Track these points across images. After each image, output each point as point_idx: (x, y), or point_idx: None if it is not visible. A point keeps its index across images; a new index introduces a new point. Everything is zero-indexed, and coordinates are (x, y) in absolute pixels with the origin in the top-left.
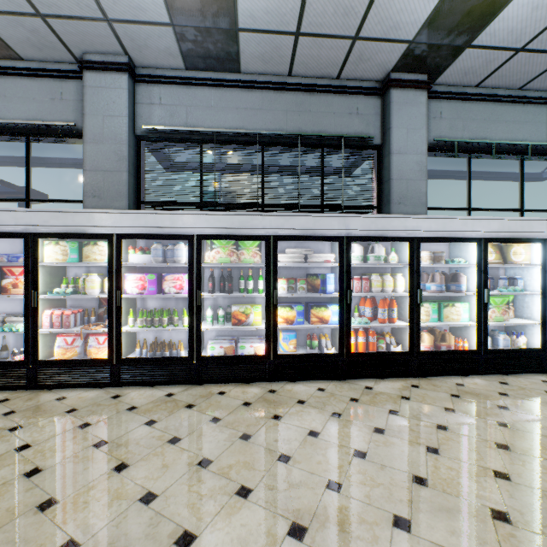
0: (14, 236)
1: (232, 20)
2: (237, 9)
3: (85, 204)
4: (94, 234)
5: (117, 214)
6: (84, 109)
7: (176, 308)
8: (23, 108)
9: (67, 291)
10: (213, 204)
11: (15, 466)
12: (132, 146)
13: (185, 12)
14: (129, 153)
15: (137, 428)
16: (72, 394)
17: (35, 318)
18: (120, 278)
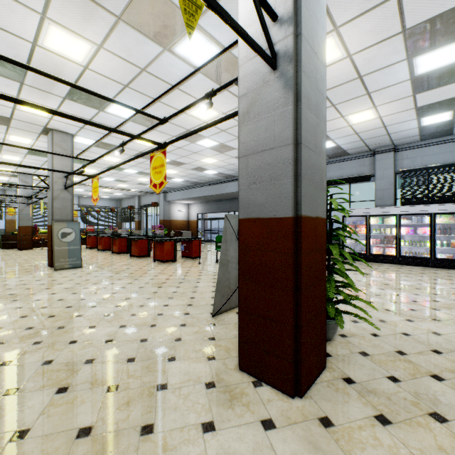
0: (362, 216)
1: (450, 127)
2: (454, 125)
3: (375, 202)
4: (389, 214)
5: (398, 208)
6: (375, 169)
7: (418, 241)
8: (349, 171)
9: (377, 232)
10: (435, 197)
11: (391, 270)
12: (394, 178)
13: (427, 131)
14: (393, 181)
15: (418, 270)
16: (384, 264)
17: (369, 240)
18: (399, 228)
